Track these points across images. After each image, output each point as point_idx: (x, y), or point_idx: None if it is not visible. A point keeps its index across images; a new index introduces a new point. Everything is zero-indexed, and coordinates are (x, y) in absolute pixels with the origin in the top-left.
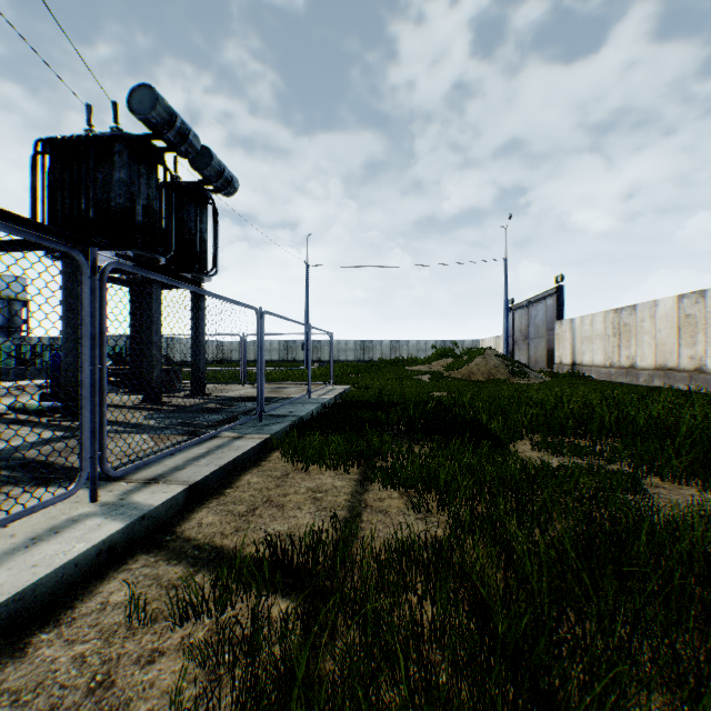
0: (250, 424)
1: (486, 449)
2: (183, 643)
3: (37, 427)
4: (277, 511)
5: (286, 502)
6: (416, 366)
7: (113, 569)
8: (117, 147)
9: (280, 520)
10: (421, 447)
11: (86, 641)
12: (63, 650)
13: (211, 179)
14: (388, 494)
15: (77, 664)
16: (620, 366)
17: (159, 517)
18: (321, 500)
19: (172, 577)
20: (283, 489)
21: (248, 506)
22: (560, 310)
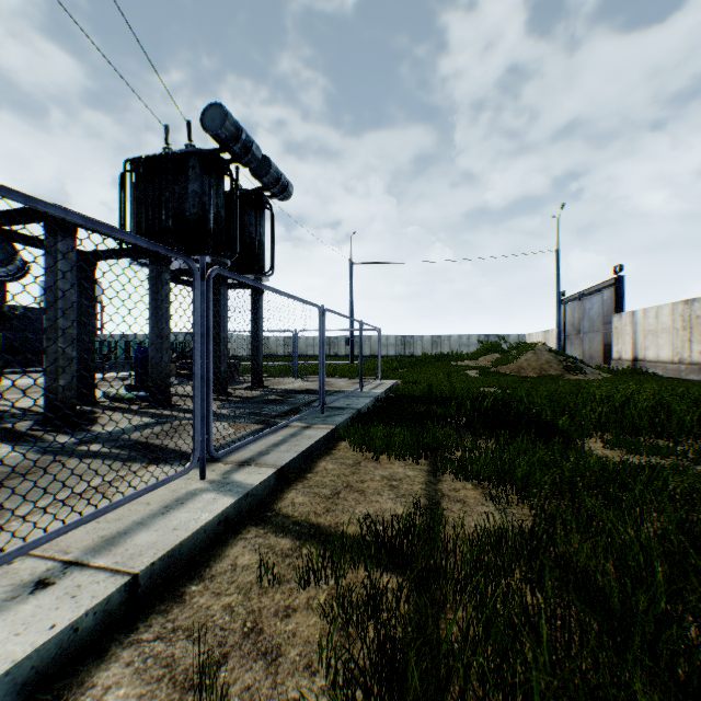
0: (314, 415)
1: (557, 445)
2: (310, 603)
3: (131, 413)
4: (359, 496)
5: (365, 488)
6: (461, 361)
7: (231, 537)
8: (190, 162)
9: (364, 504)
10: (487, 441)
11: (228, 594)
12: (212, 600)
13: (269, 185)
14: (462, 485)
15: (227, 612)
16: (691, 361)
17: (257, 495)
18: (398, 488)
19: (283, 547)
20: (359, 476)
21: (331, 489)
22: (618, 302)
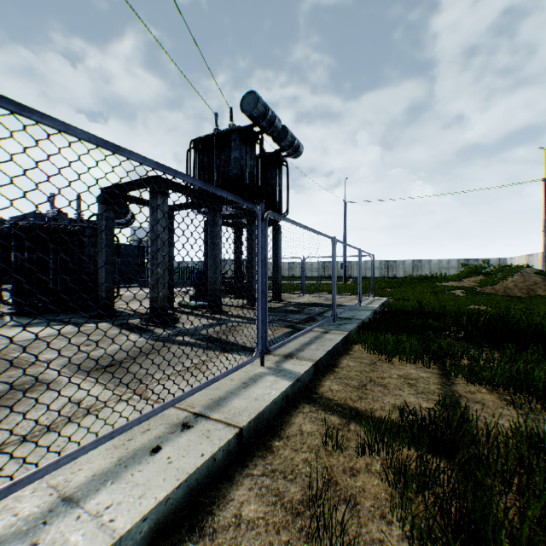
0: (328, 323)
1: None
2: (369, 468)
3: (197, 316)
4: (383, 389)
5: (386, 383)
6: (445, 282)
7: (292, 410)
8: (232, 136)
9: (390, 396)
10: (492, 352)
11: (303, 452)
12: (293, 454)
13: (286, 147)
14: (475, 389)
15: (307, 465)
16: None
17: (303, 381)
18: (415, 386)
19: (334, 422)
20: (378, 373)
21: (358, 382)
22: None
